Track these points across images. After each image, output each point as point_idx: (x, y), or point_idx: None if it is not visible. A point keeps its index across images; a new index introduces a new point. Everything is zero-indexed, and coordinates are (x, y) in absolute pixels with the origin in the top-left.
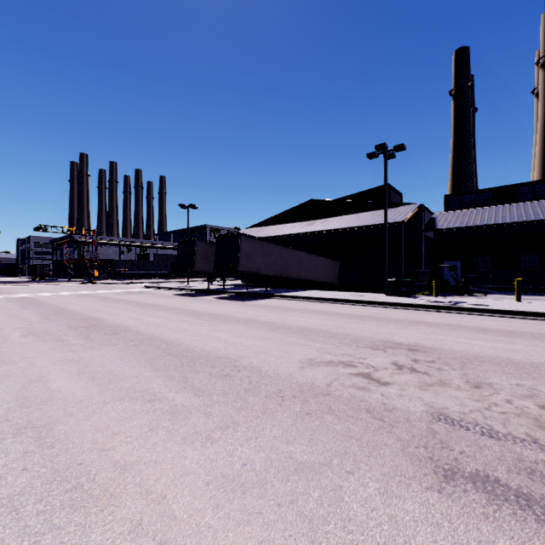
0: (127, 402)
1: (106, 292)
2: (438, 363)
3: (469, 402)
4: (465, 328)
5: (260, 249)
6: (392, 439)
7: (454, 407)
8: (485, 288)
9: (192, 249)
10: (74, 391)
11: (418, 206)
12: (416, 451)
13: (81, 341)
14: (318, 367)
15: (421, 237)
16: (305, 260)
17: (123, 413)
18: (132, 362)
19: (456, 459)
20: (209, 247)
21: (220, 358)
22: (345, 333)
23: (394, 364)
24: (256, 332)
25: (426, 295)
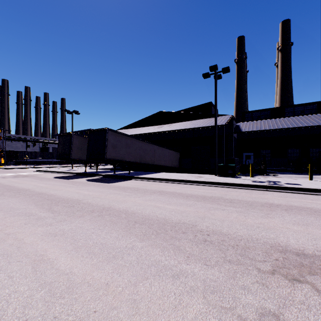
0: None
1: None
2: None
3: None
4: (320, 212)
5: (124, 141)
6: None
7: None
8: (270, 169)
9: (69, 141)
10: None
11: (231, 116)
12: None
13: None
14: None
15: (232, 136)
16: (157, 151)
17: None
18: None
19: None
20: (85, 140)
21: None
22: (217, 230)
23: None
24: (106, 236)
25: (241, 175)
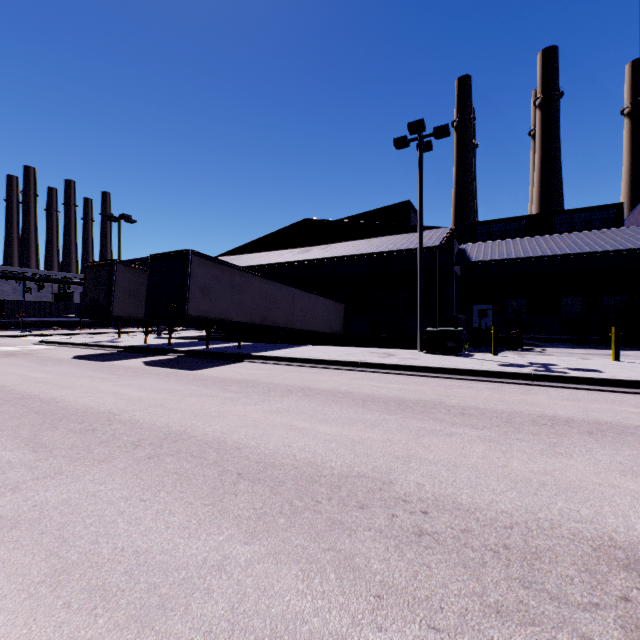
0: None
1: None
2: None
3: None
4: None
5: (227, 280)
6: None
7: None
8: (526, 338)
9: (107, 279)
10: None
11: (449, 230)
12: None
13: None
14: None
15: (452, 271)
16: (299, 300)
17: None
18: None
19: None
20: (143, 276)
21: None
22: (445, 497)
23: None
24: (156, 523)
25: (471, 351)
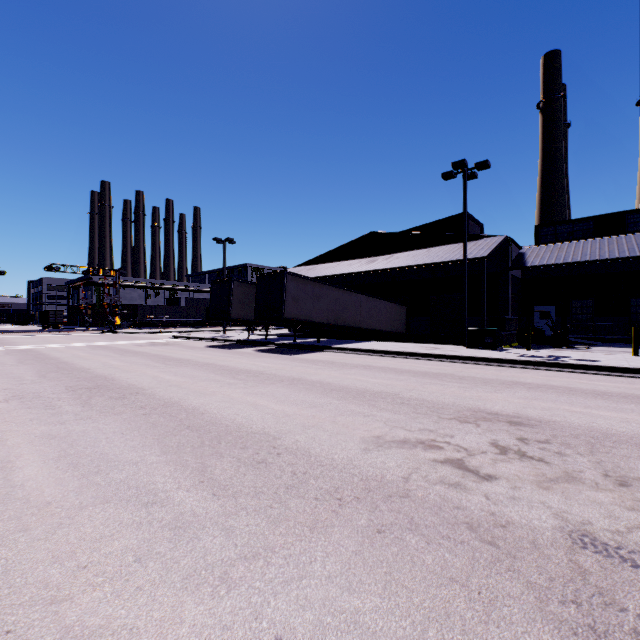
0: (113, 506)
1: (126, 343)
2: (556, 443)
3: (621, 511)
4: (577, 391)
5: (310, 291)
6: (518, 585)
7: (600, 521)
8: (587, 338)
9: (228, 292)
10: (43, 486)
11: (504, 238)
12: (564, 612)
13: (76, 407)
14: (389, 449)
15: (507, 276)
16: (365, 304)
17: (102, 527)
18: (135, 439)
19: (637, 631)
20: (249, 289)
21: (254, 435)
22: (420, 398)
23: (494, 446)
24: (304, 396)
25: (515, 348)
